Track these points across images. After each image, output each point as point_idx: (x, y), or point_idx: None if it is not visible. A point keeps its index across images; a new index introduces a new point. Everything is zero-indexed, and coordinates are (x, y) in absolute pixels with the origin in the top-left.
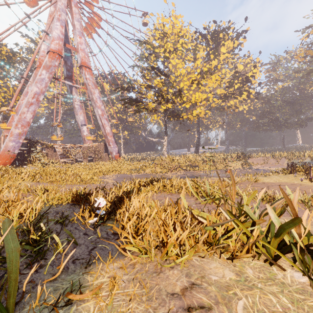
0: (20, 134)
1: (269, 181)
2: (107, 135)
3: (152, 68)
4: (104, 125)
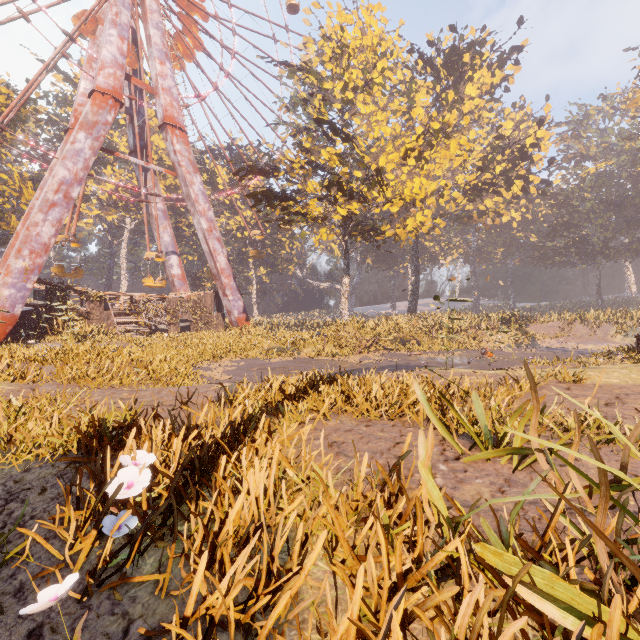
0: (28, 271)
1: (608, 380)
2: (221, 274)
3: (316, 121)
4: (213, 253)
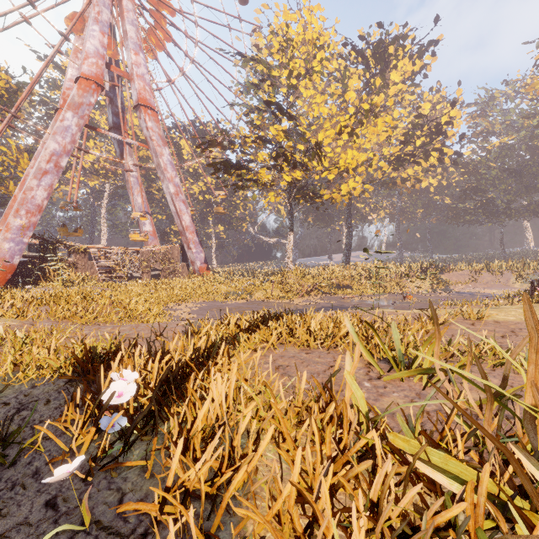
0: (24, 228)
1: (506, 317)
2: (186, 231)
3: (266, 103)
4: (180, 213)
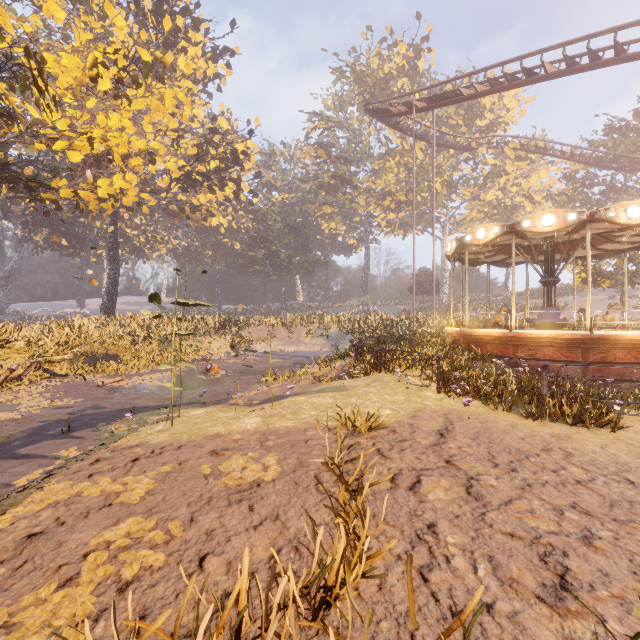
0: None
1: (383, 411)
2: None
3: None
4: None
